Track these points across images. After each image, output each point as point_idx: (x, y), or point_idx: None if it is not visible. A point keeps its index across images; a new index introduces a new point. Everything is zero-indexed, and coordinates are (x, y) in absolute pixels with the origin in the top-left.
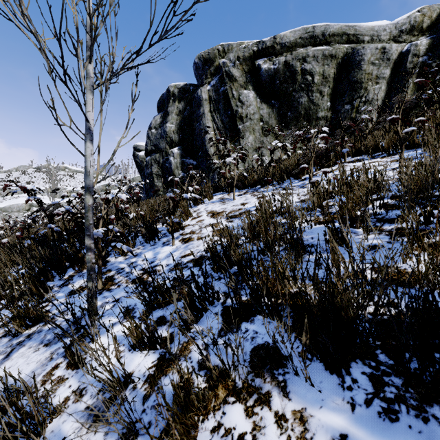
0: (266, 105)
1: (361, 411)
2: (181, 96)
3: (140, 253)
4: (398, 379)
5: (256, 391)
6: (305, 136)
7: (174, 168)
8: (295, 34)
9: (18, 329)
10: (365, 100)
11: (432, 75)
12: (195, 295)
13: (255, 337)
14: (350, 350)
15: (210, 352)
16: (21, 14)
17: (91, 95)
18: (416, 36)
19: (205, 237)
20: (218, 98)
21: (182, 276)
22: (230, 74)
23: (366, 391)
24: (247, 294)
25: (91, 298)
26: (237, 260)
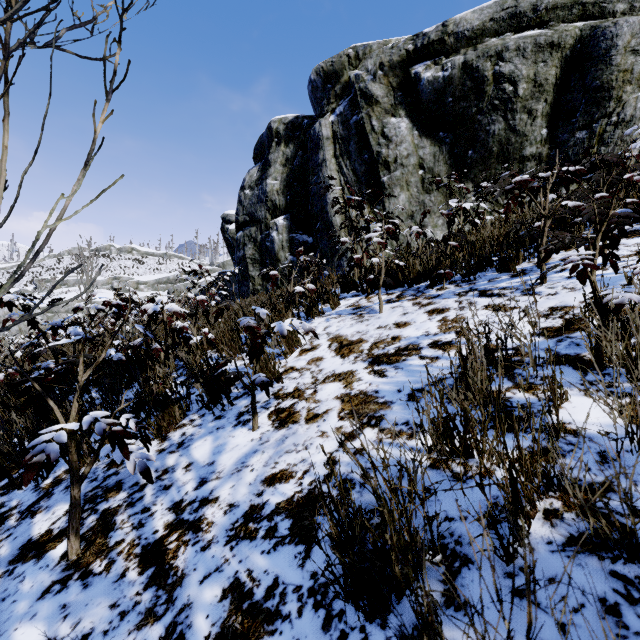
0: (429, 141)
1: None
2: (290, 136)
3: (190, 438)
4: None
5: None
6: (529, 186)
7: (278, 248)
8: (483, 13)
9: None
10: (617, 120)
11: None
12: None
13: None
14: None
15: None
16: None
17: None
18: None
19: (318, 491)
20: (348, 134)
21: None
22: (368, 93)
23: None
24: None
25: None
26: None
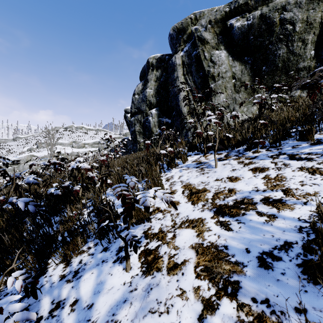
0: (238, 62)
1: None
2: (158, 65)
3: (83, 268)
4: None
5: None
6: None
7: (152, 126)
8: None
9: None
10: None
11: None
12: None
13: None
14: None
15: None
16: None
17: None
18: None
19: None
20: (191, 62)
21: None
22: (202, 38)
23: None
24: None
25: None
26: None
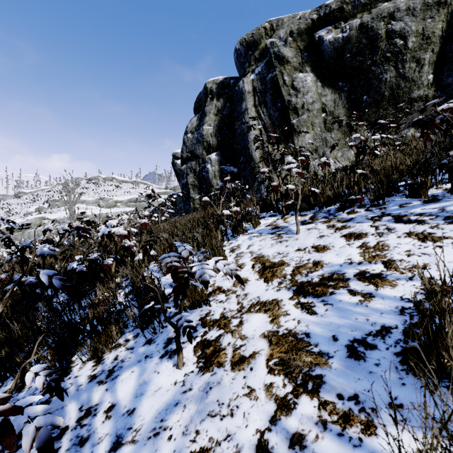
0: (330, 90)
1: None
2: (220, 92)
3: (120, 366)
4: None
5: None
6: (449, 116)
7: (211, 177)
8: None
9: None
10: None
11: None
12: None
13: None
14: None
15: None
16: None
17: None
18: None
19: None
20: (265, 88)
21: None
22: (280, 55)
23: None
24: None
25: None
26: None
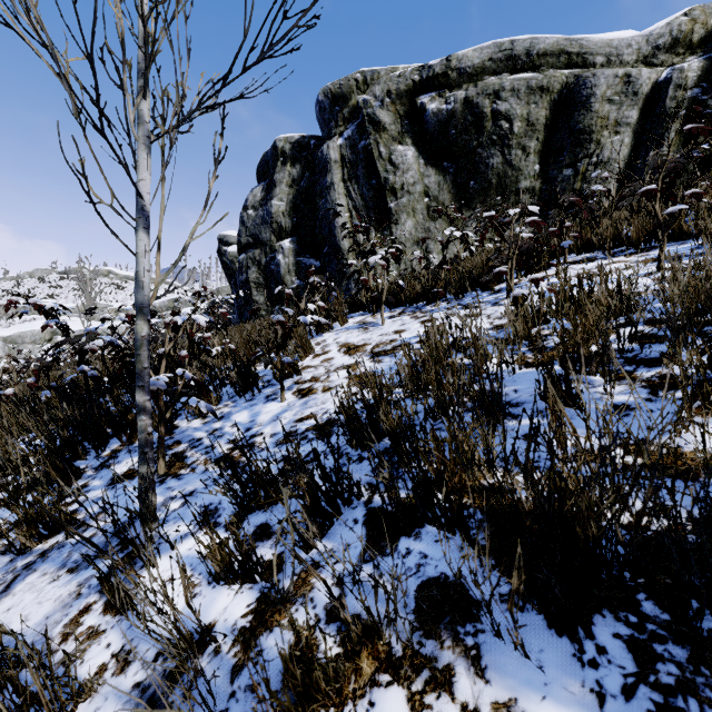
0: (434, 170)
1: (617, 708)
2: (296, 156)
3: (229, 413)
4: (680, 648)
5: (428, 664)
6: (500, 220)
7: (284, 272)
8: (483, 53)
9: (25, 542)
10: (597, 161)
11: (709, 120)
12: (320, 490)
13: (423, 564)
14: (591, 592)
15: (347, 590)
16: (26, 14)
17: (145, 153)
18: (681, 55)
19: (336, 389)
20: (357, 159)
21: (298, 458)
22: (376, 119)
23: (623, 670)
24: (408, 489)
25: (146, 492)
26: (391, 429)
